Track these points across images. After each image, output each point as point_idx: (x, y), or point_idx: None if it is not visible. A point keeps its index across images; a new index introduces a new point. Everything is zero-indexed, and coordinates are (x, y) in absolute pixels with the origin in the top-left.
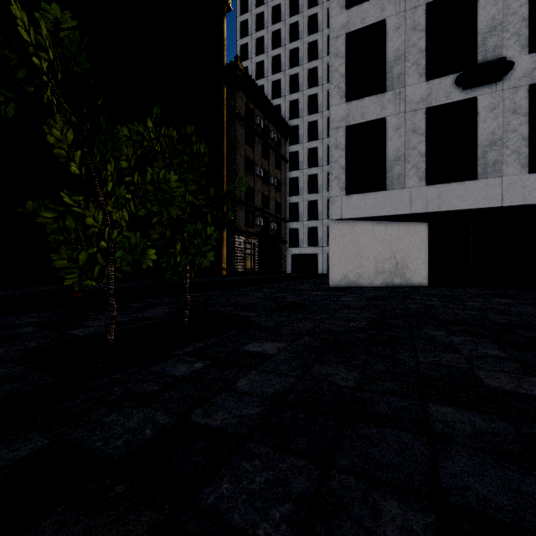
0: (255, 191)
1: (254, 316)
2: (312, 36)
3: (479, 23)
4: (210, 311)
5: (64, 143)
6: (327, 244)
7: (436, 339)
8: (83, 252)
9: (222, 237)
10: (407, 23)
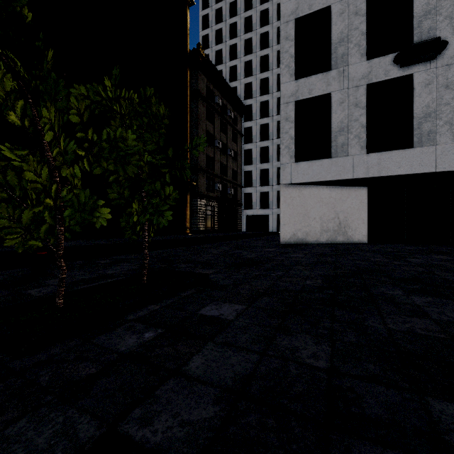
0: (215, 160)
1: (212, 274)
2: (264, 28)
3: (415, 7)
4: (171, 268)
5: (1, 89)
6: (276, 207)
7: (397, 300)
8: (27, 210)
9: (186, 200)
10: (350, 9)
